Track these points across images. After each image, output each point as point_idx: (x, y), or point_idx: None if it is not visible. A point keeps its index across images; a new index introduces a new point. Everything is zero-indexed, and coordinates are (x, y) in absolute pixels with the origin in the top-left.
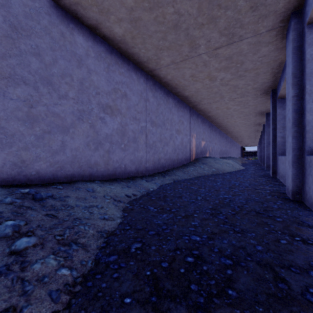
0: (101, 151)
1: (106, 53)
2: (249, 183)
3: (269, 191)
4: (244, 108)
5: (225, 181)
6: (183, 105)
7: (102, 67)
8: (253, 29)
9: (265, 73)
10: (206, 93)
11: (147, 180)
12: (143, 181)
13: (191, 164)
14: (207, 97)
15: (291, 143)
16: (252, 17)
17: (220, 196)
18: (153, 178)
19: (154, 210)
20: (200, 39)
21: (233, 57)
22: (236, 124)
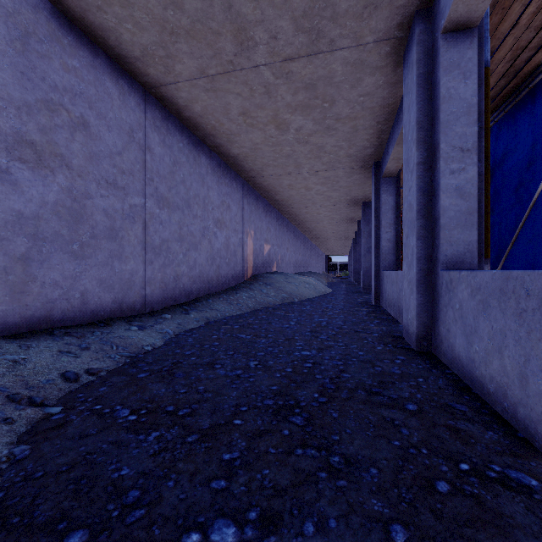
0: None
1: None
2: (343, 320)
3: (377, 334)
4: (333, 190)
5: (303, 317)
6: (229, 174)
7: (2, 34)
8: (353, 31)
9: (367, 128)
10: (271, 155)
11: (143, 326)
12: (130, 329)
13: (246, 286)
14: (273, 163)
15: (416, 247)
16: (353, 0)
17: (295, 354)
18: (160, 318)
19: (129, 420)
20: (257, 29)
21: (317, 87)
22: (320, 218)
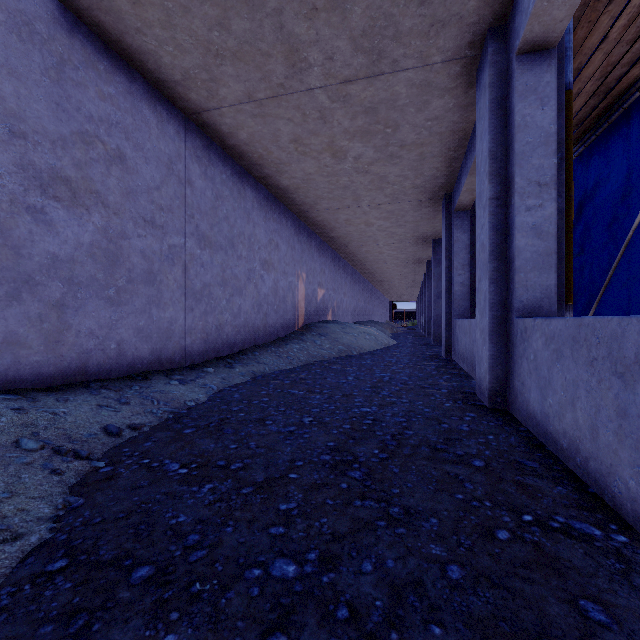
0: (33, 304)
1: (52, 25)
2: (408, 375)
3: (446, 390)
4: (397, 226)
5: (363, 371)
6: (278, 209)
7: (36, 63)
8: (418, 50)
9: (435, 156)
10: (326, 186)
11: (184, 380)
12: (170, 383)
13: (297, 337)
14: (328, 196)
15: (488, 292)
16: (418, 18)
17: (353, 410)
18: (201, 372)
19: (180, 473)
20: (311, 49)
21: (378, 111)
22: (383, 258)
